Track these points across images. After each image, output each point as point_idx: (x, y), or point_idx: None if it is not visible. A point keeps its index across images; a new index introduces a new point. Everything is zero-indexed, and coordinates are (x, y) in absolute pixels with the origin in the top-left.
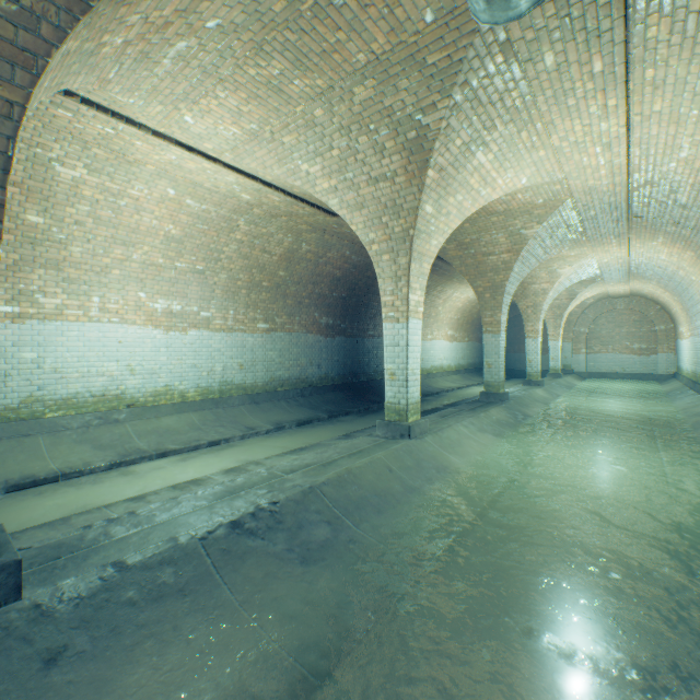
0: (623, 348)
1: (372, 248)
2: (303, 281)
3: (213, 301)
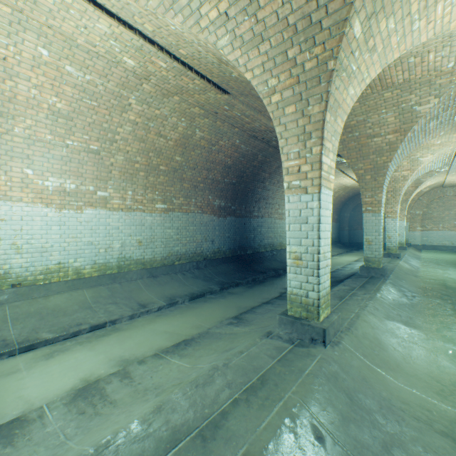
0: (452, 226)
1: (271, 100)
2: (198, 167)
3: (111, 181)
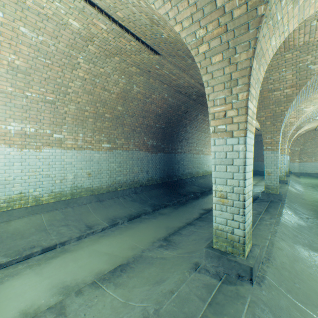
0: None
1: (199, 51)
2: (135, 115)
3: (65, 126)
